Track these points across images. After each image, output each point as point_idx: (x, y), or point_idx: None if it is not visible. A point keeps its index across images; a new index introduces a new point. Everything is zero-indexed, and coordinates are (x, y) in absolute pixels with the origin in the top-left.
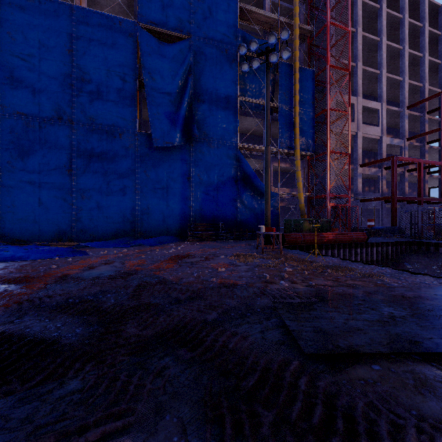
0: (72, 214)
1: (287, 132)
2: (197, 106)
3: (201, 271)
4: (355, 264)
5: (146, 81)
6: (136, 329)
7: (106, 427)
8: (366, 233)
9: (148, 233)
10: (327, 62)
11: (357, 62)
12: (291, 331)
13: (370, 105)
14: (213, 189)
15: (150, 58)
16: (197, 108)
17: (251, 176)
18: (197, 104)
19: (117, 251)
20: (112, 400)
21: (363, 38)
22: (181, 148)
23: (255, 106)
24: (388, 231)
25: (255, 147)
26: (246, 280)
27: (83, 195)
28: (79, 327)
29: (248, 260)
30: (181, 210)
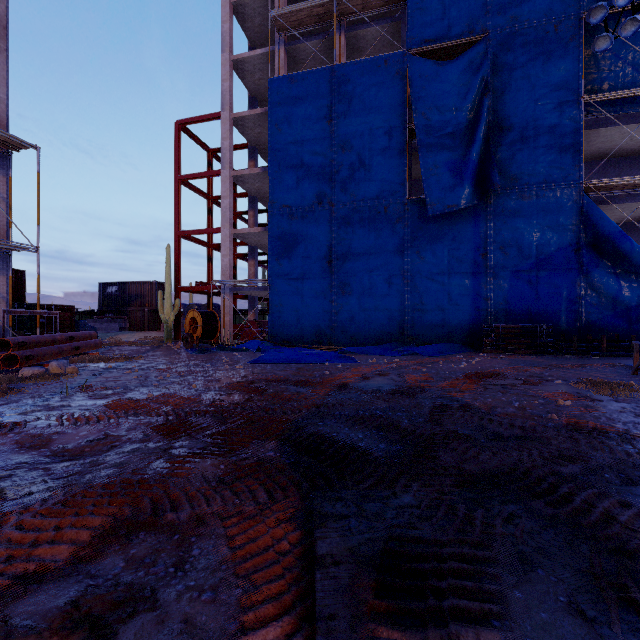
0: (332, 313)
1: None
2: (499, 139)
3: (524, 400)
4: None
5: (418, 127)
6: (453, 460)
7: (463, 550)
8: None
9: (421, 337)
10: None
11: None
12: None
13: None
14: (528, 268)
15: (424, 92)
16: (499, 142)
17: (613, 237)
18: (498, 136)
19: (386, 360)
20: (458, 528)
21: None
22: (471, 210)
23: (623, 104)
24: None
25: (622, 181)
26: (624, 427)
27: (344, 289)
28: (381, 443)
29: (618, 393)
30: (472, 304)
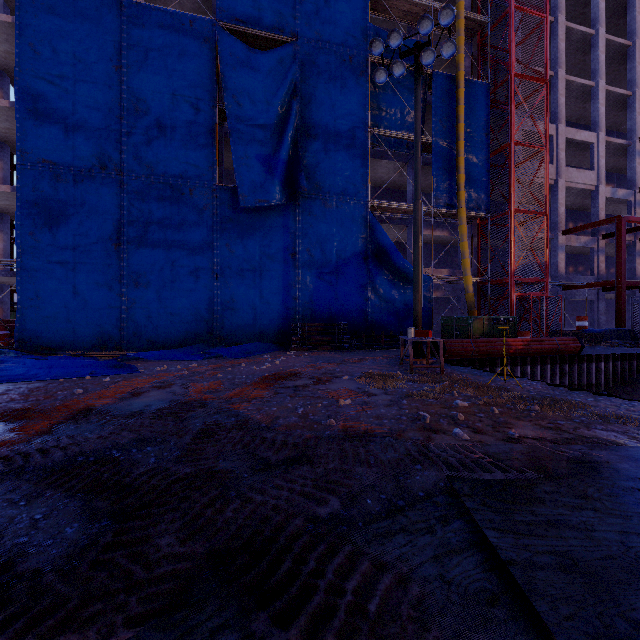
0: (121, 309)
1: (446, 181)
2: (306, 145)
3: (310, 403)
4: (577, 394)
5: (228, 109)
6: (174, 539)
7: None
8: (579, 340)
9: (232, 337)
10: (509, 69)
11: (557, 69)
12: (507, 564)
13: (578, 136)
14: (329, 271)
15: (235, 73)
16: (306, 148)
17: (389, 250)
18: (305, 142)
19: (181, 366)
20: None
21: (567, 31)
22: (281, 208)
23: (396, 143)
24: (612, 336)
25: (394, 206)
26: (390, 425)
27: (137, 281)
28: (74, 522)
29: (388, 385)
30: (282, 303)
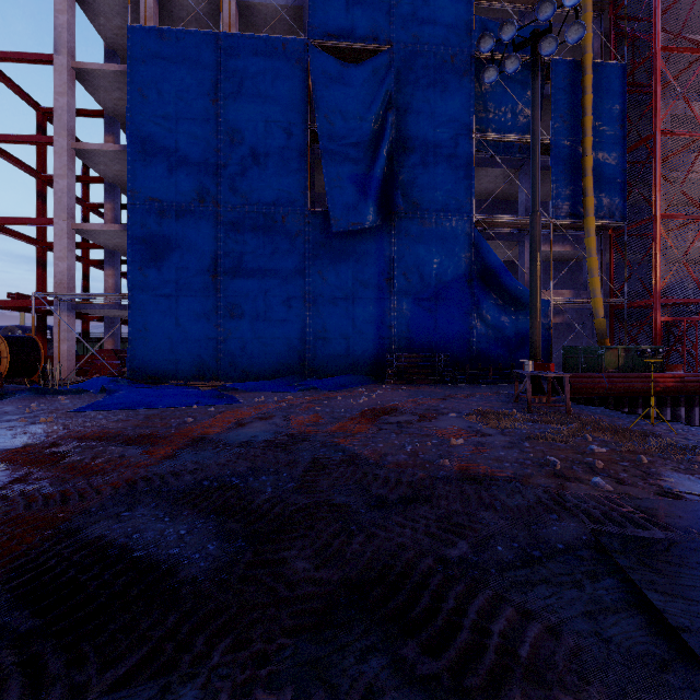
0: (217, 340)
1: (568, 186)
2: (402, 159)
3: (418, 441)
4: None
5: (320, 130)
6: (308, 564)
7: None
8: None
9: (324, 369)
10: (653, 43)
11: None
12: (678, 630)
13: None
14: (428, 297)
15: (327, 92)
16: (402, 163)
17: (498, 271)
18: (401, 156)
19: (278, 398)
20: None
21: None
22: (375, 231)
23: (505, 147)
24: None
25: (504, 219)
26: (513, 469)
27: (233, 311)
28: (213, 540)
29: (504, 425)
30: (376, 332)
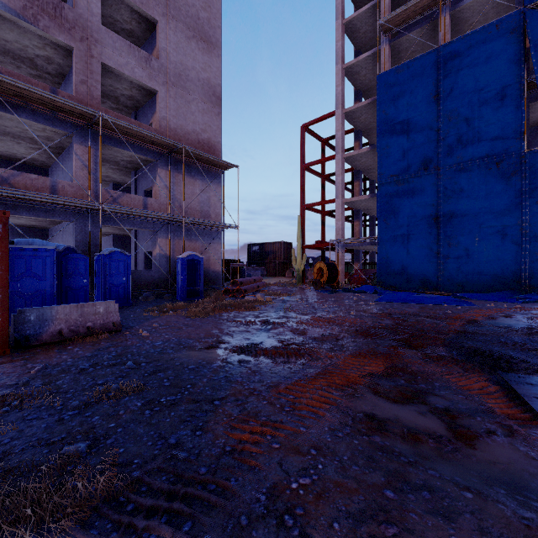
0: (437, 263)
1: None
2: None
3: None
4: None
5: None
6: None
7: None
8: None
9: None
10: None
11: None
12: None
13: None
14: None
15: None
16: None
17: None
18: None
19: (506, 306)
20: None
21: None
22: None
23: None
24: None
25: None
26: None
27: (450, 242)
28: (533, 359)
29: None
30: None
